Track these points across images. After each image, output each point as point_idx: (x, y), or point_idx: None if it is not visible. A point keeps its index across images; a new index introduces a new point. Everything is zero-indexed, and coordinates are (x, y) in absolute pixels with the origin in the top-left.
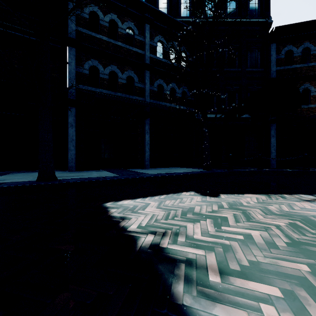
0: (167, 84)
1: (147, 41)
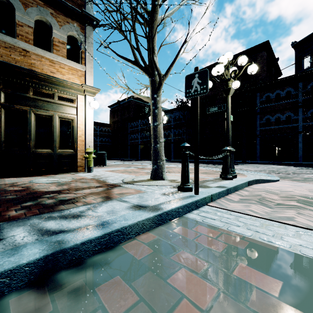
0: None
1: (300, 92)
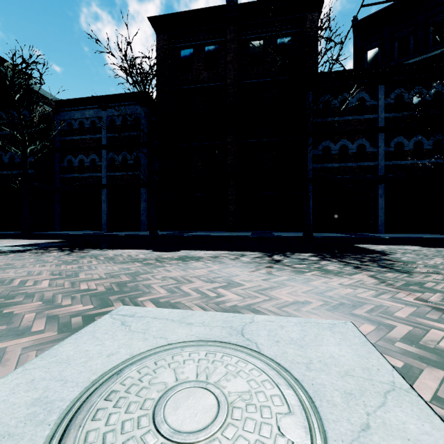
0: (408, 139)
1: (381, 103)
